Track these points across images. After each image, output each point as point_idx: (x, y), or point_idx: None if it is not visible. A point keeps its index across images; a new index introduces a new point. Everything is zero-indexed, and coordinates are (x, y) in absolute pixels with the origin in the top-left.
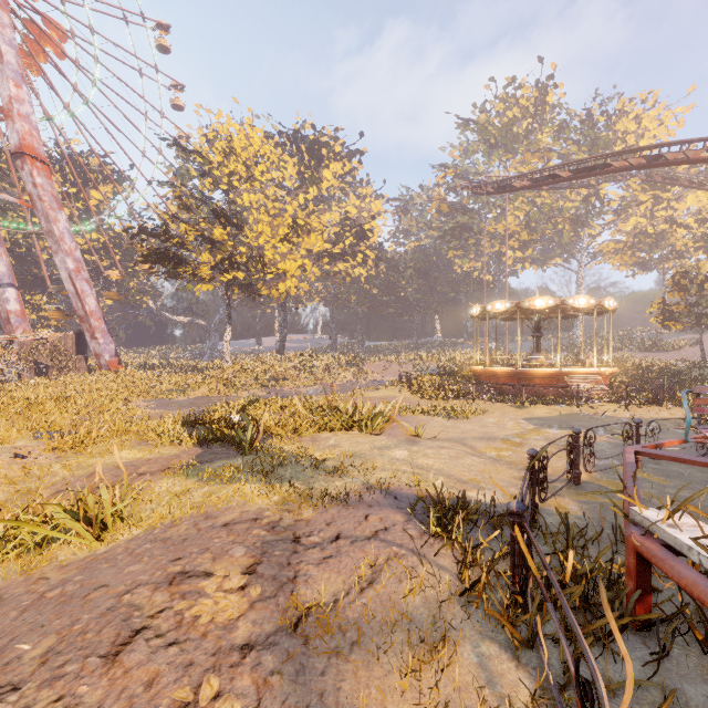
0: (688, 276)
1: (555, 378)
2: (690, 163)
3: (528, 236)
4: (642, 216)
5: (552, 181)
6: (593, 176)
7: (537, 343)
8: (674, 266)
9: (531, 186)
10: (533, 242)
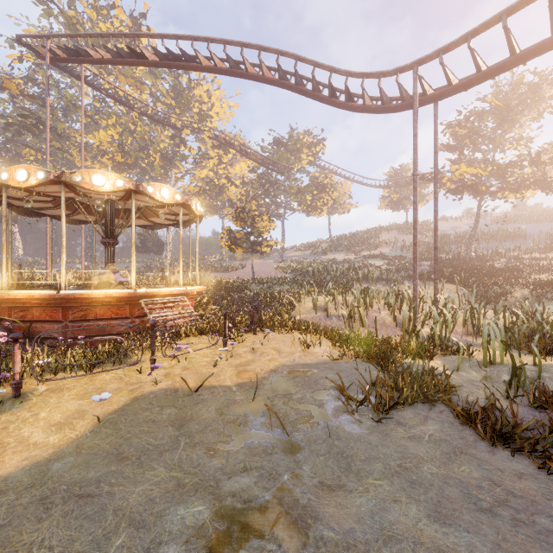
0: (245, 211)
1: (129, 304)
2: (264, 80)
3: (122, 156)
4: (211, 171)
5: (135, 61)
6: (179, 68)
7: (109, 253)
8: (228, 214)
9: (111, 60)
10: (128, 166)
